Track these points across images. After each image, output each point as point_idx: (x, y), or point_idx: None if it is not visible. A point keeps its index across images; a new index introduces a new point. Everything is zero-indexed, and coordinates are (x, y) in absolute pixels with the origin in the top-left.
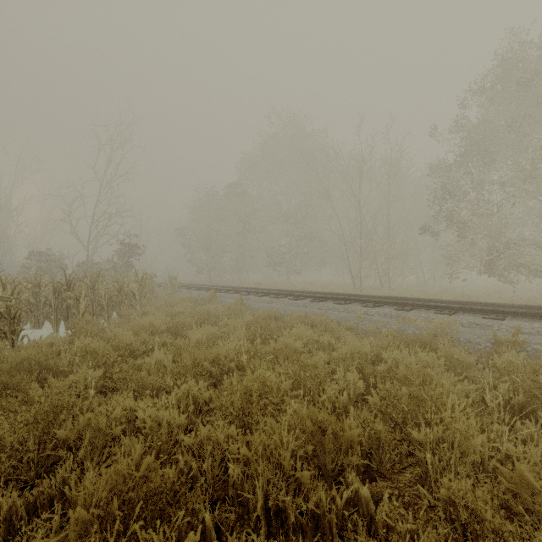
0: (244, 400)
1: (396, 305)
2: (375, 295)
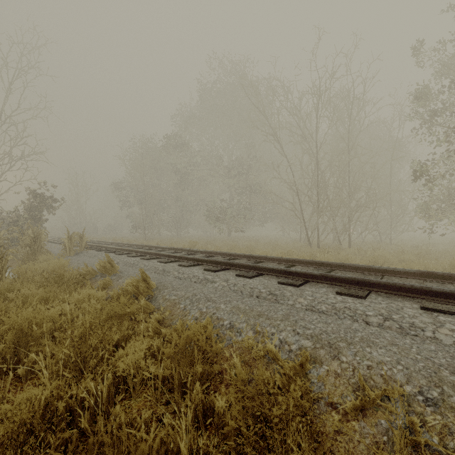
0: None
1: None
2: (398, 269)
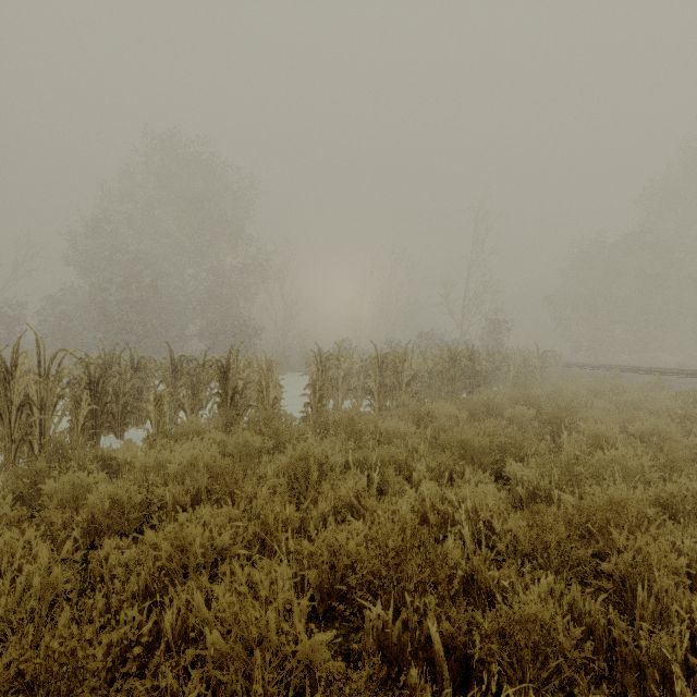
0: (684, 418)
1: None
2: None
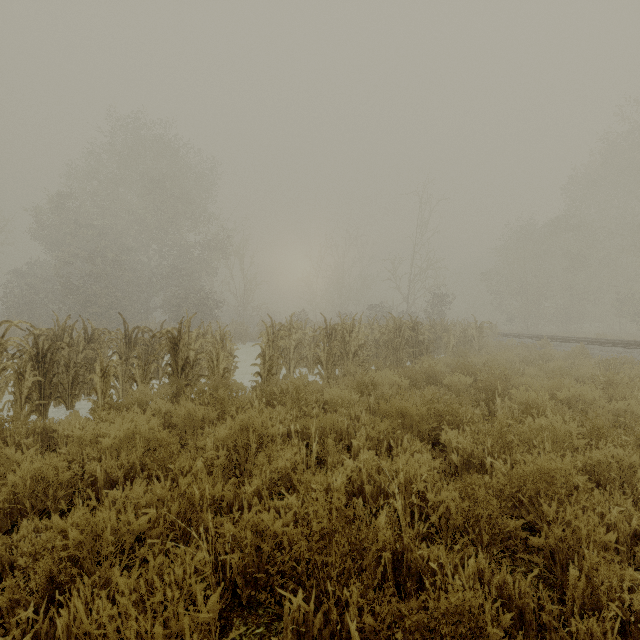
0: (607, 384)
1: None
2: None
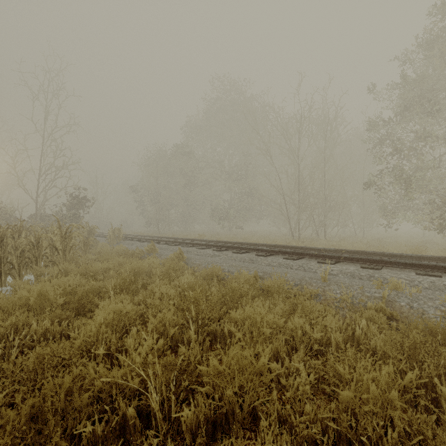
0: None
1: (360, 261)
2: (326, 248)
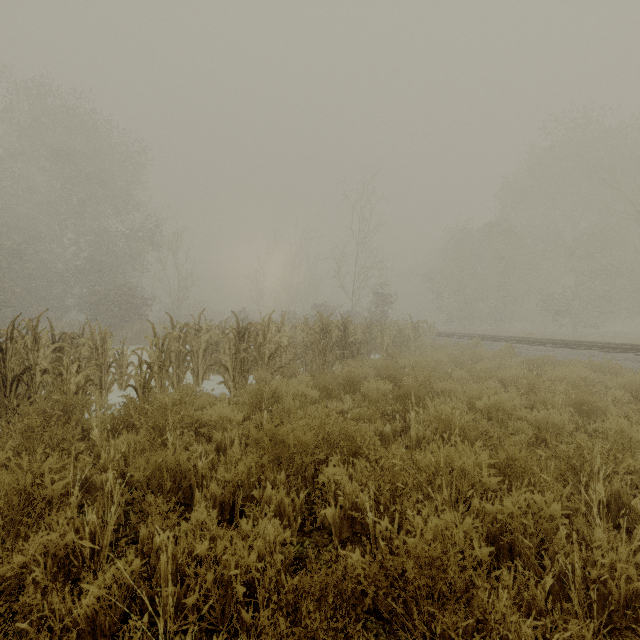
0: (529, 388)
1: None
2: None
